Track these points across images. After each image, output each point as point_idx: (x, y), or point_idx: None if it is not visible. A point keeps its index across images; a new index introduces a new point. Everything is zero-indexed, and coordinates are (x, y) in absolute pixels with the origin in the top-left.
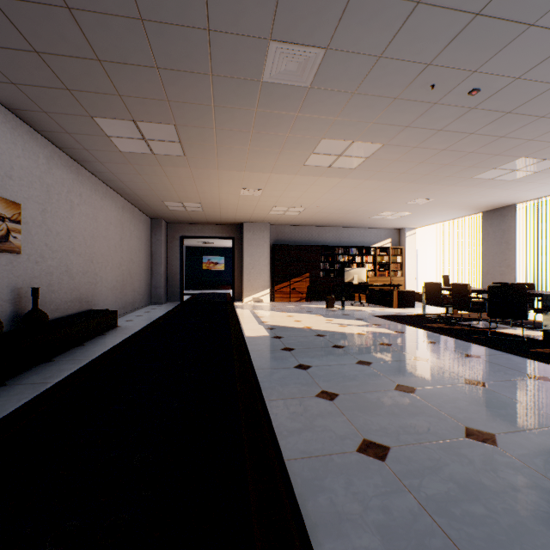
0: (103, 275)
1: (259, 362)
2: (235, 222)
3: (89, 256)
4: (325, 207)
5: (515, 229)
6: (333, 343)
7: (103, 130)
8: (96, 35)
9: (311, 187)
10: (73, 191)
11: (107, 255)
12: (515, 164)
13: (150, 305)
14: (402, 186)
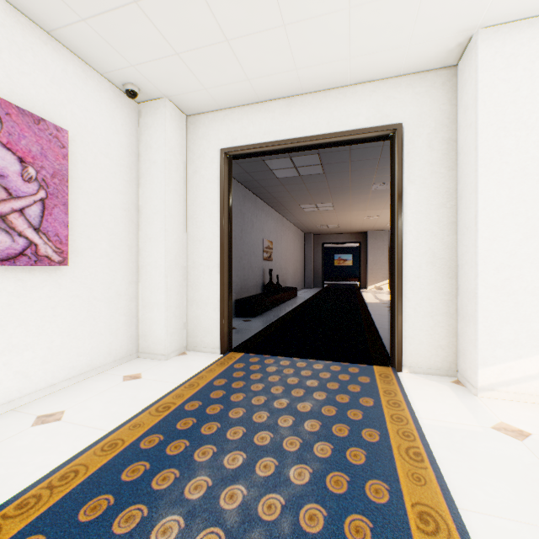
0: (289, 269)
1: (371, 308)
2: (361, 231)
3: (285, 260)
4: None
5: None
6: None
7: (301, 207)
8: (312, 191)
9: None
10: (281, 230)
11: (290, 259)
12: None
13: (304, 289)
14: None
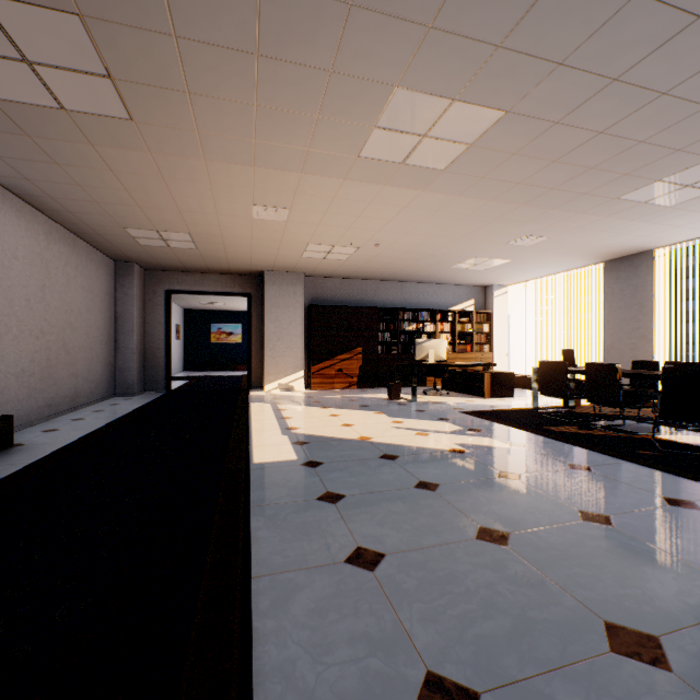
0: None
1: (267, 544)
2: (252, 270)
3: None
4: (387, 247)
5: (652, 285)
6: (414, 476)
7: None
8: None
9: (369, 208)
10: None
11: (6, 314)
12: (693, 173)
13: (113, 398)
14: (510, 212)
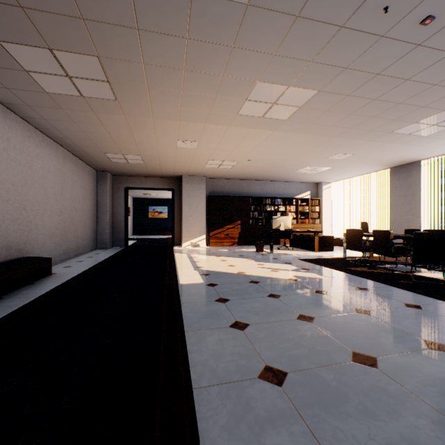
0: (39, 222)
1: (191, 319)
2: (175, 175)
3: (21, 203)
4: (255, 161)
5: (420, 182)
6: (267, 291)
7: (18, 61)
8: None
9: (244, 140)
10: None
11: (45, 203)
12: (435, 118)
13: (96, 250)
14: (327, 141)
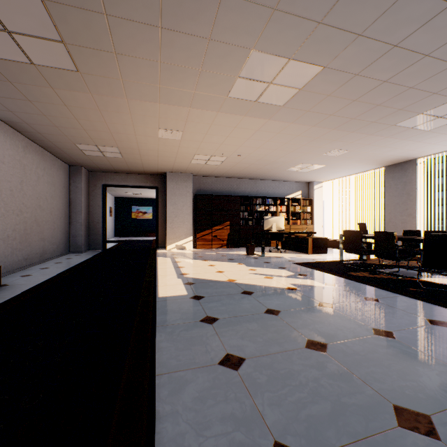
0: None
1: (167, 352)
2: (159, 171)
3: None
4: (246, 157)
5: (416, 182)
6: (264, 305)
7: None
8: None
9: (234, 131)
10: None
11: None
12: (444, 108)
13: (68, 254)
14: (325, 134)
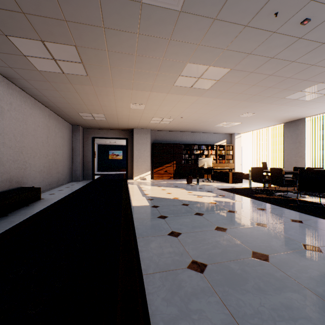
0: (32, 162)
1: (141, 230)
2: (128, 128)
3: (19, 148)
4: (186, 118)
5: (305, 134)
6: (194, 211)
7: (19, 49)
8: None
9: (178, 103)
10: (3, 100)
11: (36, 148)
12: (314, 88)
13: (71, 182)
14: (238, 104)
